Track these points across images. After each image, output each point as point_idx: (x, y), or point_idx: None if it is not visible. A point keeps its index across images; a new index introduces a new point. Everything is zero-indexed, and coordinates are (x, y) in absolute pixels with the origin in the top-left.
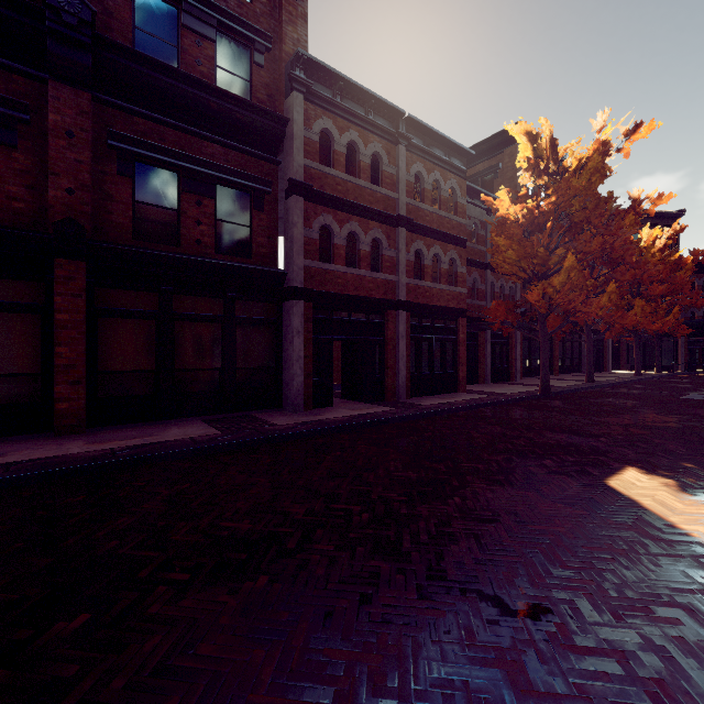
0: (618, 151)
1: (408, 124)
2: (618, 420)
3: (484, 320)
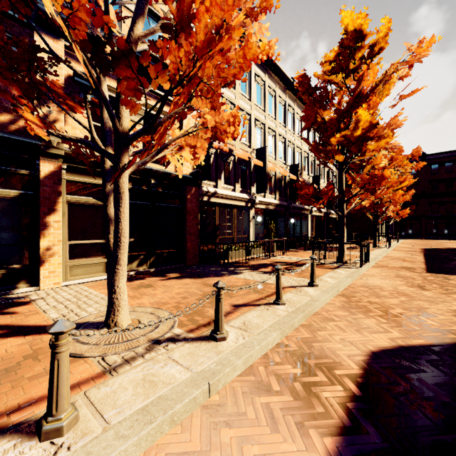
0: None
1: None
2: None
3: None
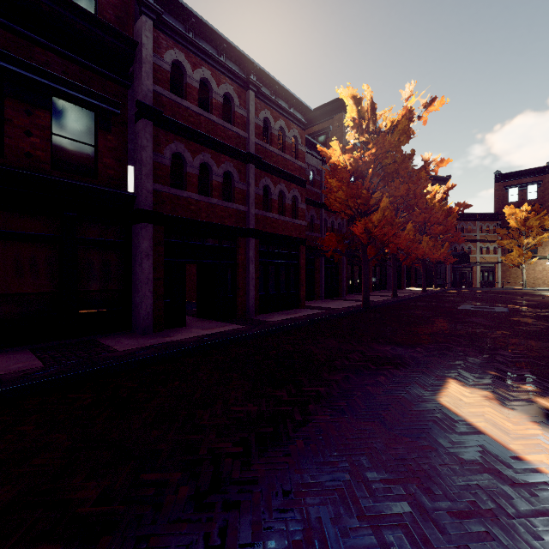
0: (419, 118)
1: (257, 74)
2: (424, 330)
3: (319, 249)
